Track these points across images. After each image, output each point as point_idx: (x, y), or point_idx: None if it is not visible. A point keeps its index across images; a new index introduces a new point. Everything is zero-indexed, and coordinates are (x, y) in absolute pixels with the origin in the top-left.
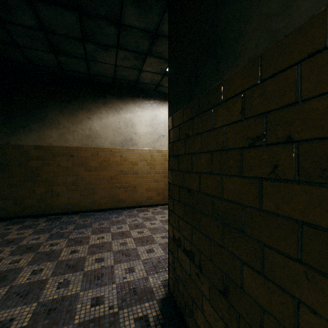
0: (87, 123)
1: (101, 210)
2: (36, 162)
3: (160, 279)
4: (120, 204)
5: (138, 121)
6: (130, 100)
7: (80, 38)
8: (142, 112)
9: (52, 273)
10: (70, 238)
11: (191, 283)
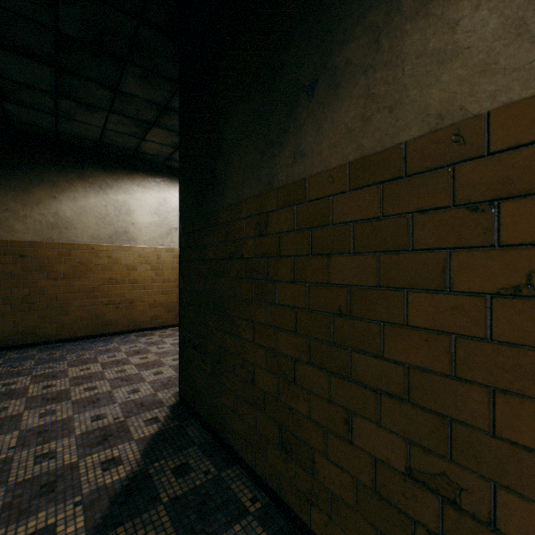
0: (51, 205)
1: (76, 339)
2: None
3: (170, 392)
4: (108, 329)
5: (137, 206)
6: (125, 175)
7: (51, 91)
8: (144, 193)
9: (24, 408)
10: (35, 375)
11: (199, 372)
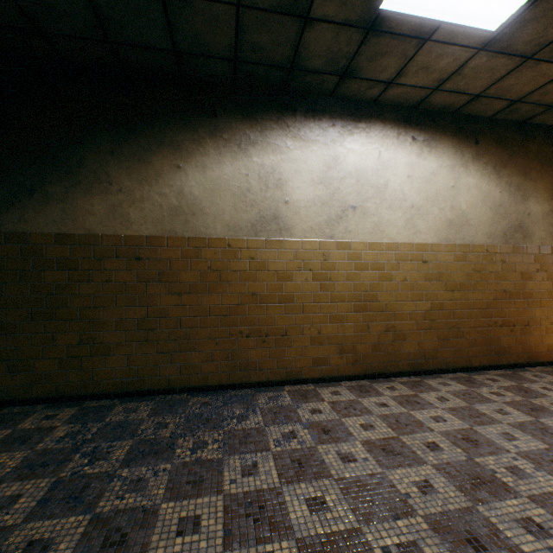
0: (174, 179)
1: (206, 388)
2: (57, 274)
3: None
4: (250, 375)
5: (291, 173)
6: (274, 122)
7: None
8: (302, 150)
9: None
10: (99, 513)
11: None
